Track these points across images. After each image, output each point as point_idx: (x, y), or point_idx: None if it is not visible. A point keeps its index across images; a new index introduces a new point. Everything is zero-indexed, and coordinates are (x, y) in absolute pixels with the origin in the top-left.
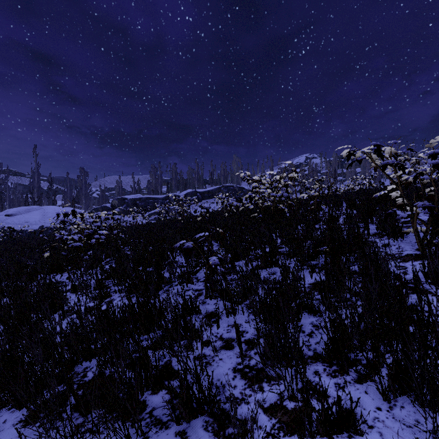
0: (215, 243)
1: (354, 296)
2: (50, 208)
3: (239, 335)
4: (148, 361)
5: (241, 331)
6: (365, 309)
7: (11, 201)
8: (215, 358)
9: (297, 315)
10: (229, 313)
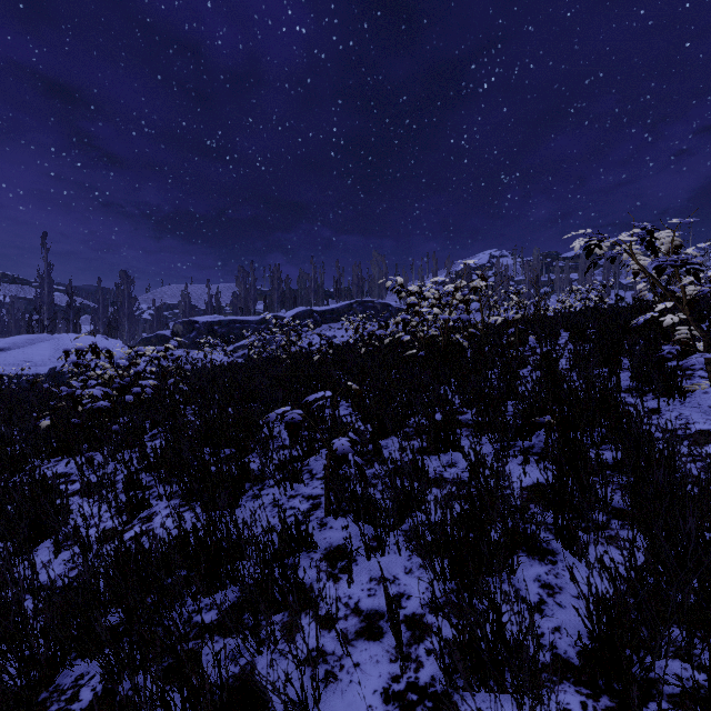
0: (343, 402)
1: (614, 518)
2: (68, 338)
3: (394, 613)
4: (202, 677)
5: (397, 594)
6: (651, 558)
7: (4, 326)
8: (345, 661)
9: (506, 558)
10: (372, 552)
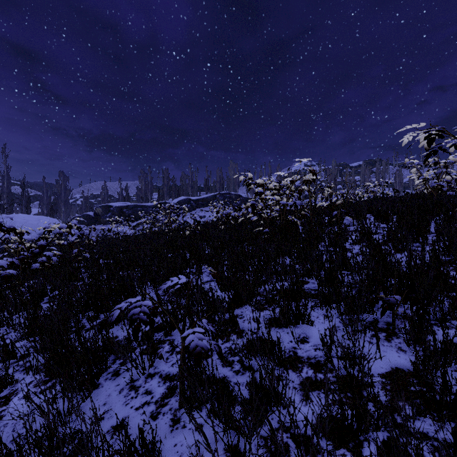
0: (206, 269)
1: None
2: (18, 217)
3: None
4: None
5: None
6: None
7: None
8: None
9: None
10: None
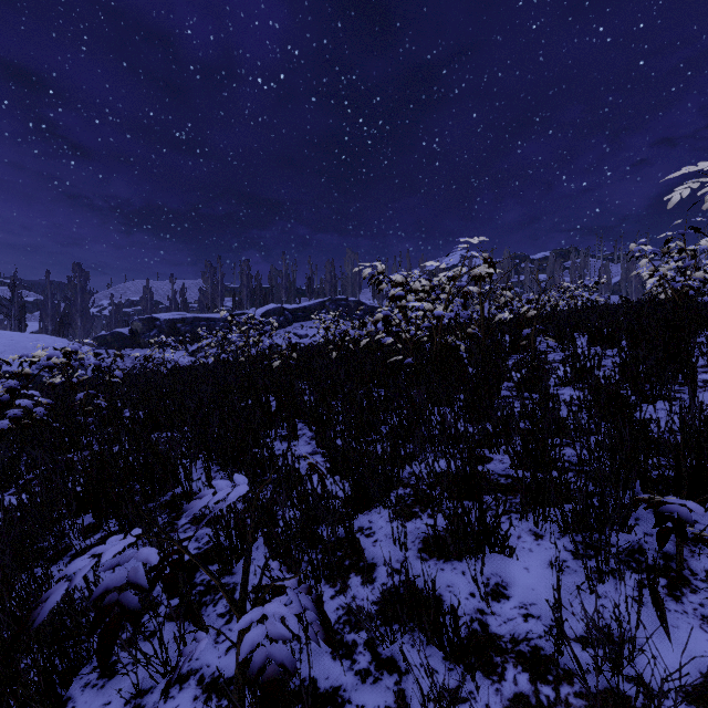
0: (305, 429)
1: None
2: (2, 337)
3: None
4: None
5: None
6: None
7: None
8: None
9: None
10: None
